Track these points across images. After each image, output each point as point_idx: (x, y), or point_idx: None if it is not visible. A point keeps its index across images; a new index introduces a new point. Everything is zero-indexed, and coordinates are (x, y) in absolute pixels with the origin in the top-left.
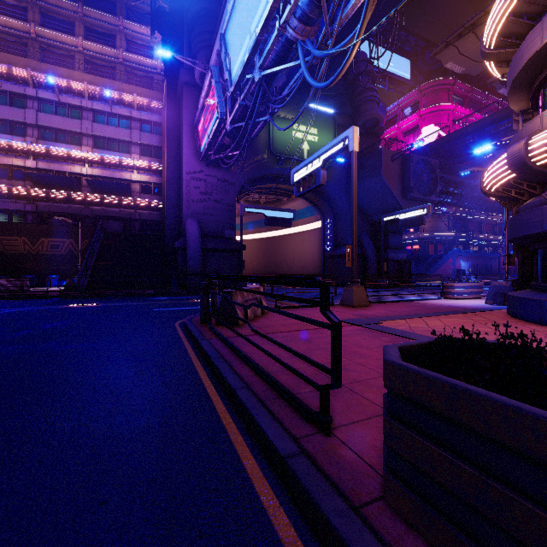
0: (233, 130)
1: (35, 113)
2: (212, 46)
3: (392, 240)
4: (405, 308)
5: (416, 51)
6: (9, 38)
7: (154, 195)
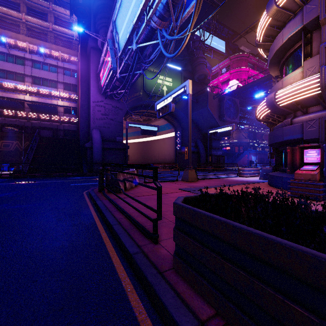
0: (121, 77)
1: None
2: (108, 27)
3: (214, 144)
4: (216, 182)
5: (228, 37)
6: None
7: (72, 114)
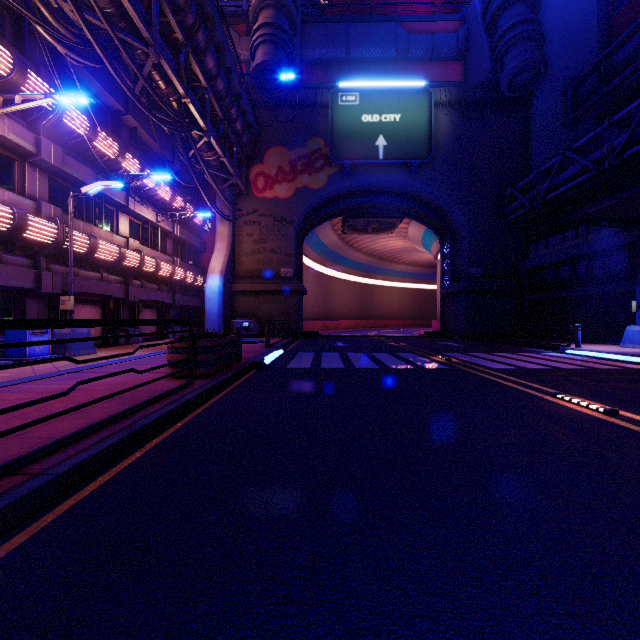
0: None
1: None
2: None
3: None
4: None
5: None
6: None
7: None
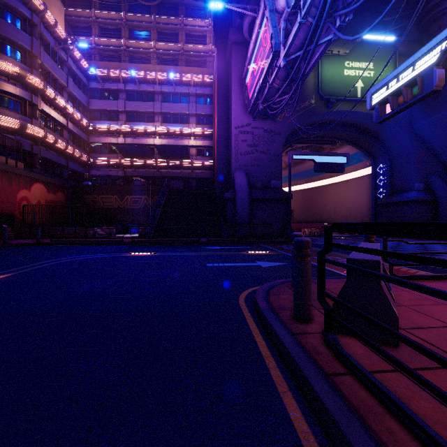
0: (287, 65)
1: (124, 102)
2: None
3: None
4: None
5: None
6: (111, 53)
7: (206, 156)
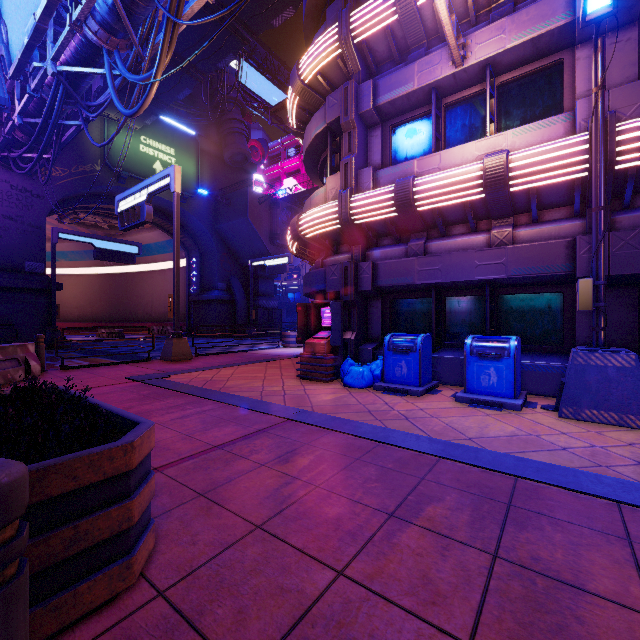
0: (27, 125)
1: None
2: None
3: (264, 286)
4: (227, 359)
5: None
6: None
7: None
